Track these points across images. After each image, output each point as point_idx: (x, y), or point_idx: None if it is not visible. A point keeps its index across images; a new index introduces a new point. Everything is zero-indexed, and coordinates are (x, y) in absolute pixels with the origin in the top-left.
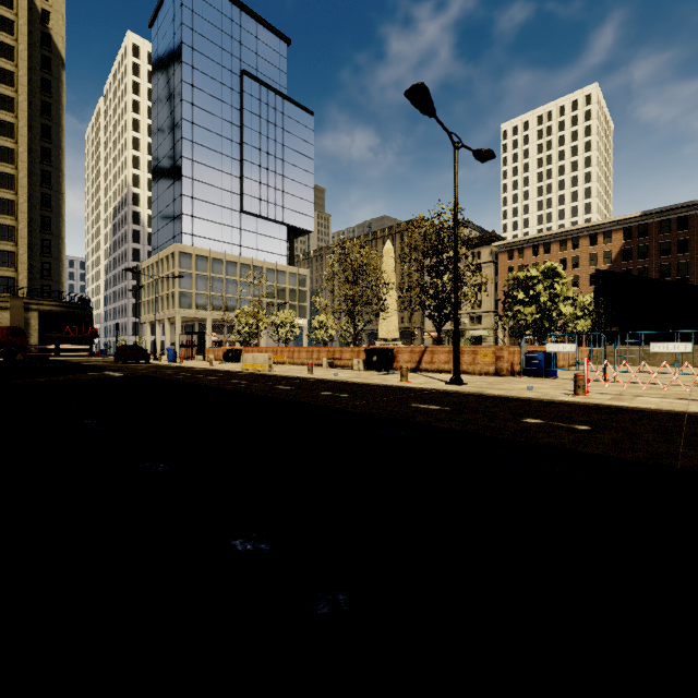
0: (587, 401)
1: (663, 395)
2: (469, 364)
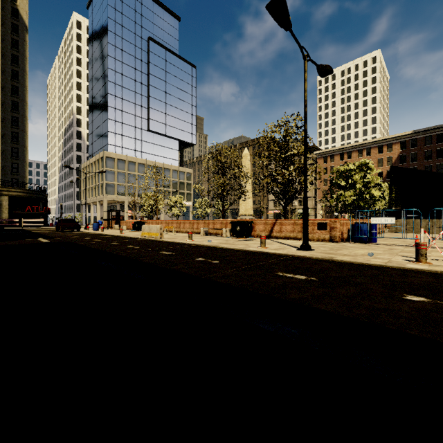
0: (438, 270)
1: None
2: (309, 233)
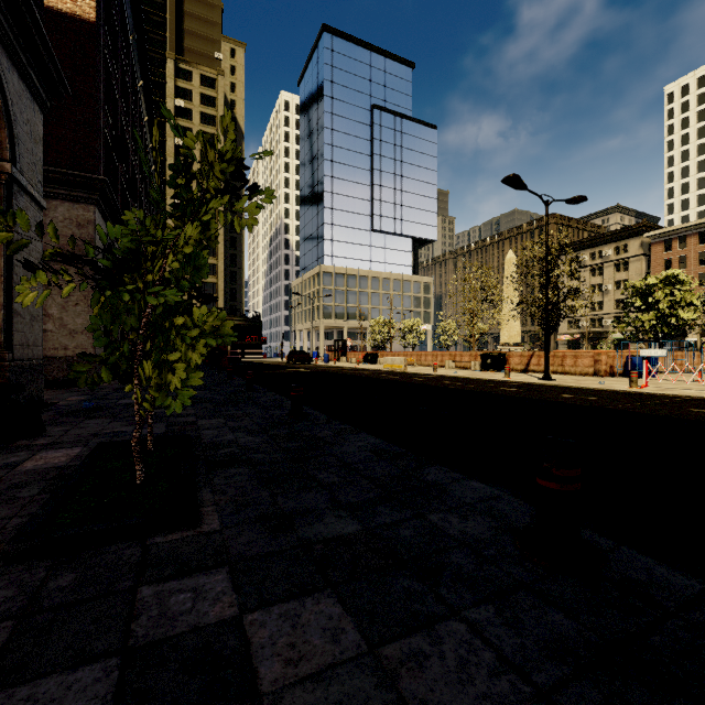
0: (629, 390)
1: None
2: (571, 366)
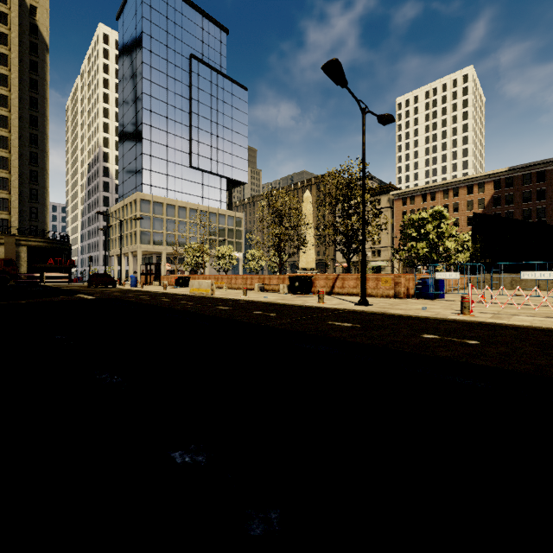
0: (472, 319)
1: (534, 314)
2: (373, 289)
